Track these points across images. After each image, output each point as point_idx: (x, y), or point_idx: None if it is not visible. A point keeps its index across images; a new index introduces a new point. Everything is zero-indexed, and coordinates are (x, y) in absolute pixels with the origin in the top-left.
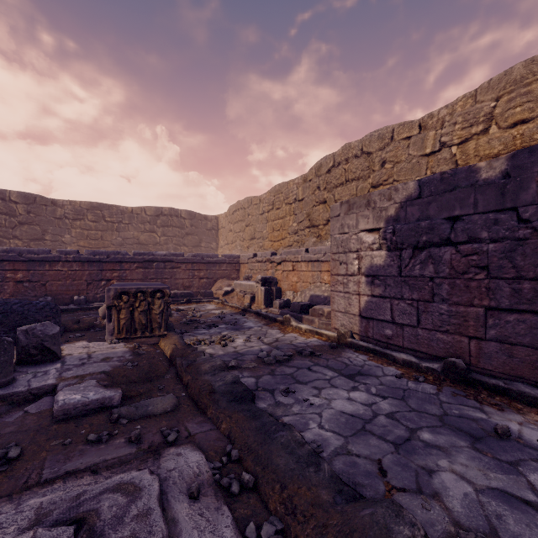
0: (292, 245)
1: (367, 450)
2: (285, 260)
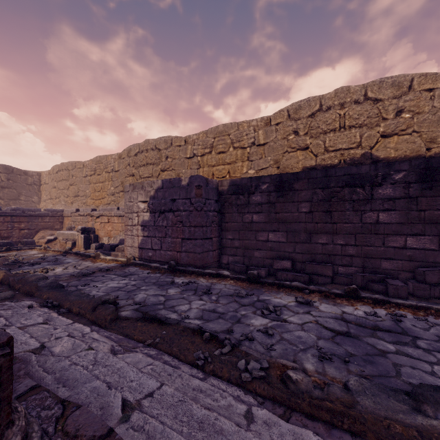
0: (110, 204)
1: (115, 294)
2: (102, 215)
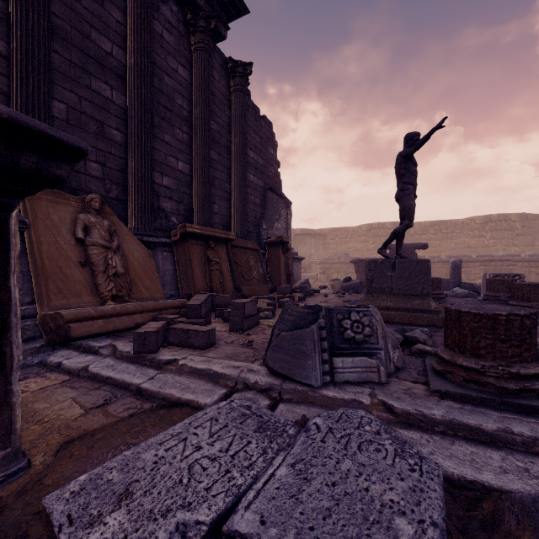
0: None
1: None
2: None
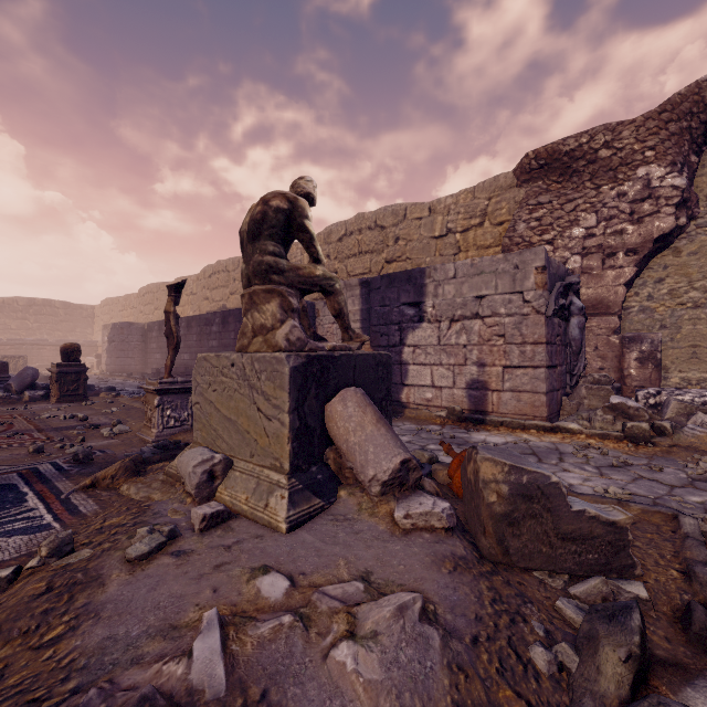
0: None
1: None
2: None
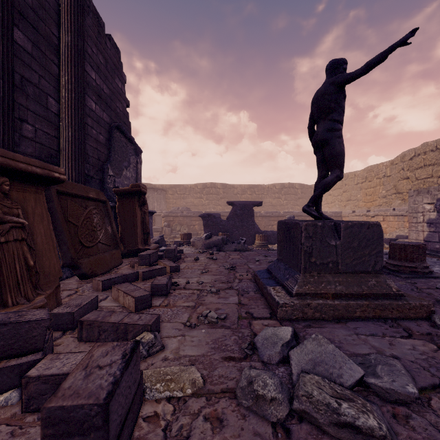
0: (382, 205)
1: None
2: (377, 215)
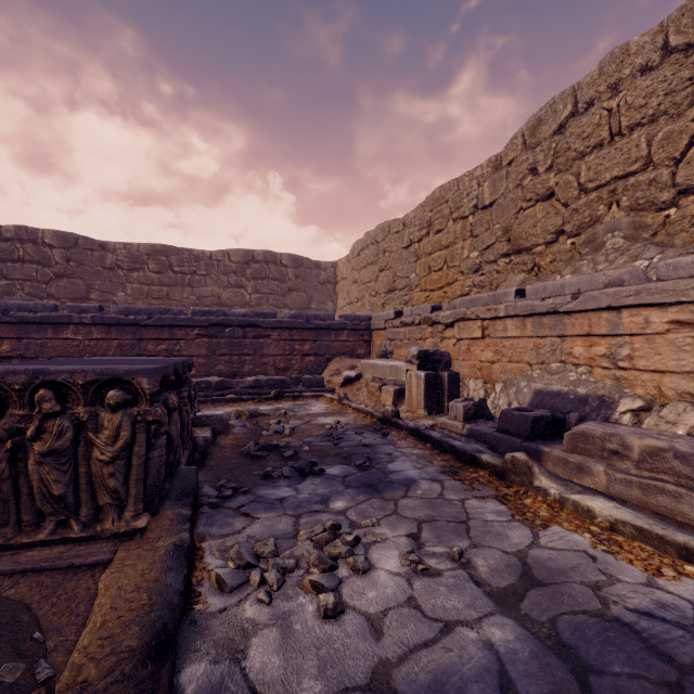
0: (470, 294)
1: None
2: (464, 317)
